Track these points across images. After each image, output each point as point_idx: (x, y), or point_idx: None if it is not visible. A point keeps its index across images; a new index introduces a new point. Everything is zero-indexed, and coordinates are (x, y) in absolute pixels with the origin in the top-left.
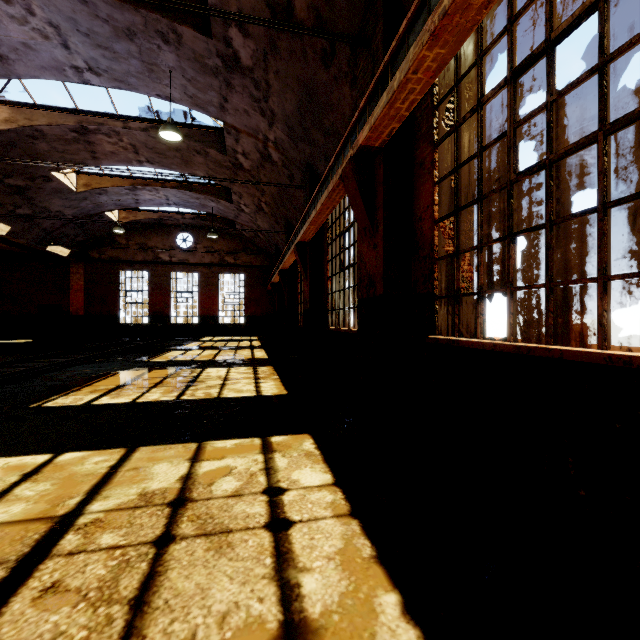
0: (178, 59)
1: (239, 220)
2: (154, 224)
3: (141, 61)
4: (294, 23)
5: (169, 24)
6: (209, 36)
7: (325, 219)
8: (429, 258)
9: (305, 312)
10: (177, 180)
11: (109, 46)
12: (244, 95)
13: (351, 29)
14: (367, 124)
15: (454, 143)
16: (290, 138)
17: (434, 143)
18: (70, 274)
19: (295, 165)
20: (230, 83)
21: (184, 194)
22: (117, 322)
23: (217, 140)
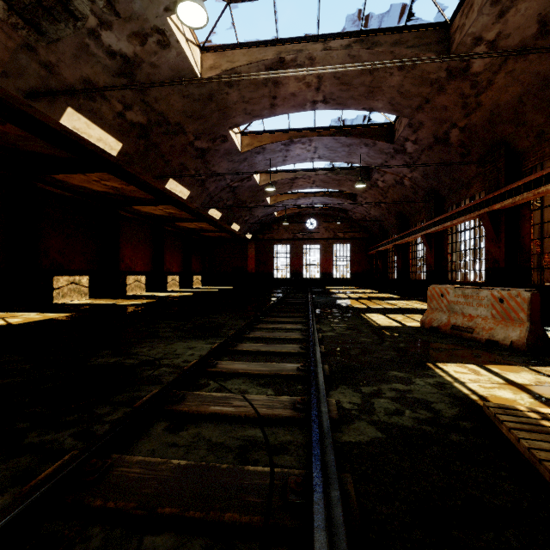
0: (368, 150)
1: (354, 210)
2: (294, 215)
3: (347, 152)
4: (447, 143)
5: (373, 141)
6: (392, 143)
7: (454, 225)
8: (528, 253)
9: (429, 272)
10: (322, 191)
11: (335, 149)
12: (400, 161)
13: (482, 150)
14: (499, 204)
15: (541, 214)
16: (423, 177)
17: (531, 210)
18: (248, 248)
19: (421, 188)
20: (393, 157)
21: (325, 199)
22: (272, 277)
23: (364, 173)
